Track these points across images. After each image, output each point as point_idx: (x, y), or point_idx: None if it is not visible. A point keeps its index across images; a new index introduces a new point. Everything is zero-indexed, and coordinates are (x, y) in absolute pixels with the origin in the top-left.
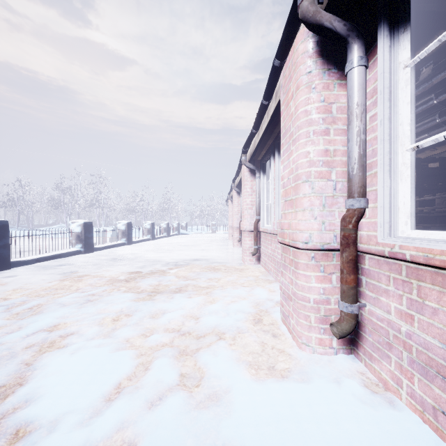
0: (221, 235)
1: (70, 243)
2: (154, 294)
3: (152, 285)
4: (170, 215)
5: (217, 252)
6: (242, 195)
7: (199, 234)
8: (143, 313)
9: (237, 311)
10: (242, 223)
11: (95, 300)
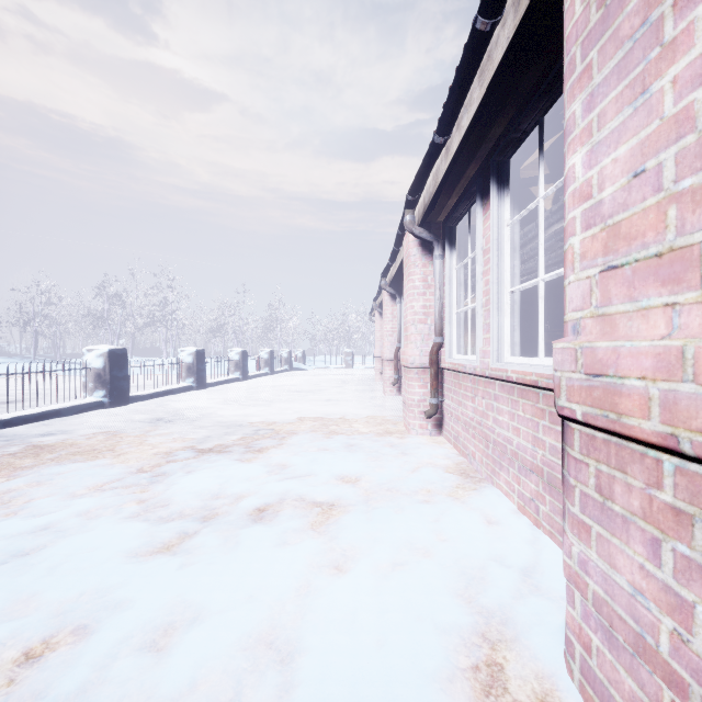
0: (362, 372)
1: (84, 388)
2: (195, 530)
3: (203, 496)
4: (279, 339)
5: (355, 405)
6: (405, 295)
7: (325, 370)
8: (129, 628)
9: (414, 623)
10: (404, 351)
11: (34, 554)
